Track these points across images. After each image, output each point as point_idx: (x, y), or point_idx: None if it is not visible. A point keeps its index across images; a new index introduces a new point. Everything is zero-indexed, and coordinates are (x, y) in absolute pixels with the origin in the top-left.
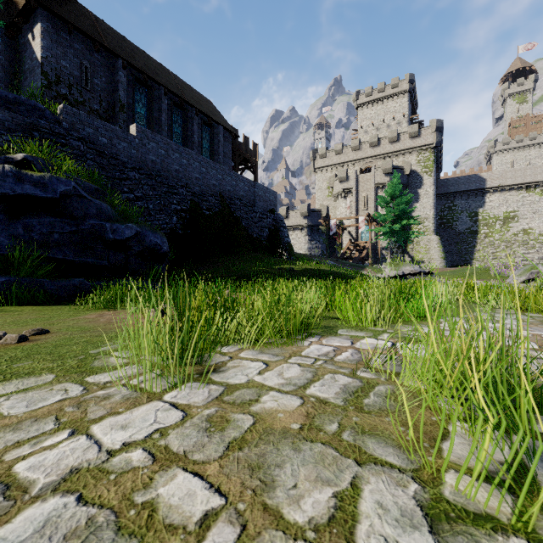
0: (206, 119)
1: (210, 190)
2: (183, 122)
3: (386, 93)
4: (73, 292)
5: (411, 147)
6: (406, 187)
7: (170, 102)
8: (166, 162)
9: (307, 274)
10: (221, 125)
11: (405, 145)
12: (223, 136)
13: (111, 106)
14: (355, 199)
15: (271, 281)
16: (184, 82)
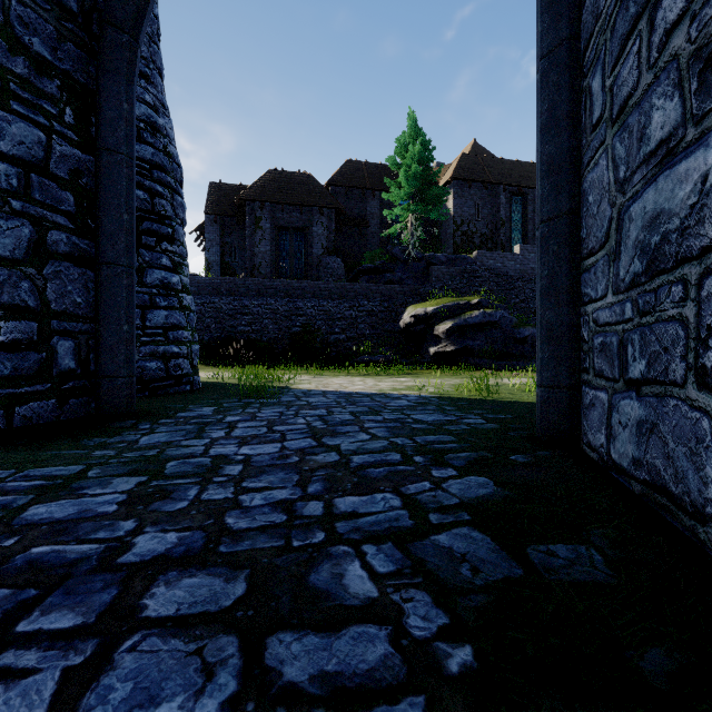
0: None
1: None
2: None
3: None
4: (503, 367)
5: None
6: None
7: None
8: None
9: None
10: None
11: None
12: None
13: (494, 225)
14: None
15: None
16: None
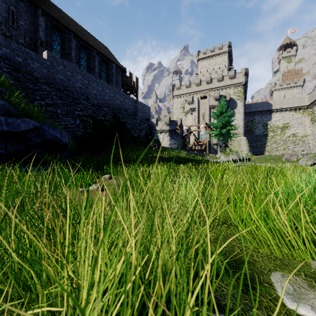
0: (104, 58)
1: (105, 103)
2: (88, 58)
3: (215, 53)
4: None
5: (230, 84)
6: (227, 107)
7: (78, 44)
8: (72, 81)
9: (171, 160)
10: (114, 62)
11: (227, 83)
12: (115, 70)
13: (33, 41)
14: (198, 115)
15: (146, 166)
16: (89, 33)
